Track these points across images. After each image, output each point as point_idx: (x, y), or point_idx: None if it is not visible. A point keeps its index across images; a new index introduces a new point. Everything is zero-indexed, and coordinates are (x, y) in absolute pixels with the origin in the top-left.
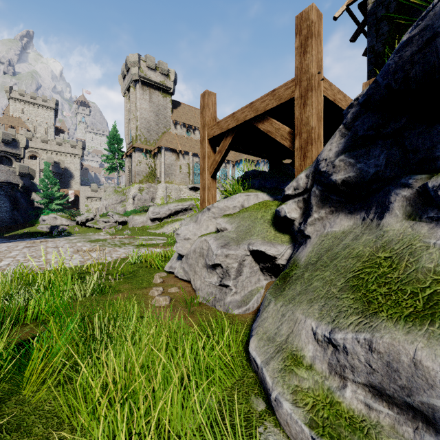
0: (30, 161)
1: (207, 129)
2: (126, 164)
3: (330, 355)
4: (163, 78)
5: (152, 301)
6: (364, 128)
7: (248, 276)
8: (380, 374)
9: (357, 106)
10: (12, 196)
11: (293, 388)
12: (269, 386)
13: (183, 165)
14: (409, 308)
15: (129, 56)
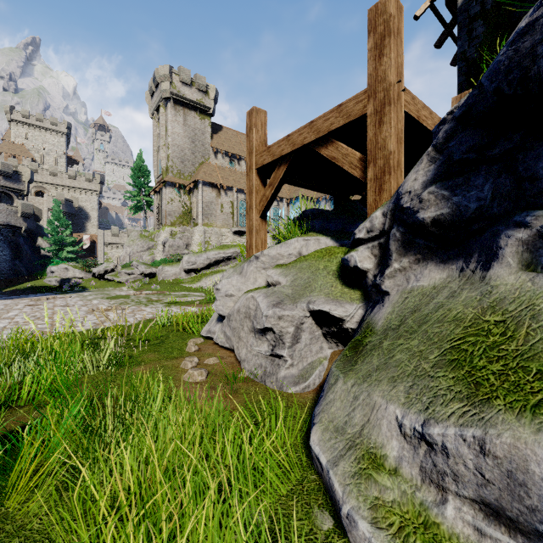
0: (36, 199)
1: (255, 156)
2: (155, 202)
3: (423, 456)
4: (201, 96)
5: (185, 376)
6: (461, 150)
7: (308, 344)
8: (497, 487)
9: (452, 121)
10: (12, 242)
11: (372, 502)
12: (339, 497)
13: (226, 203)
14: (536, 394)
15: (158, 68)
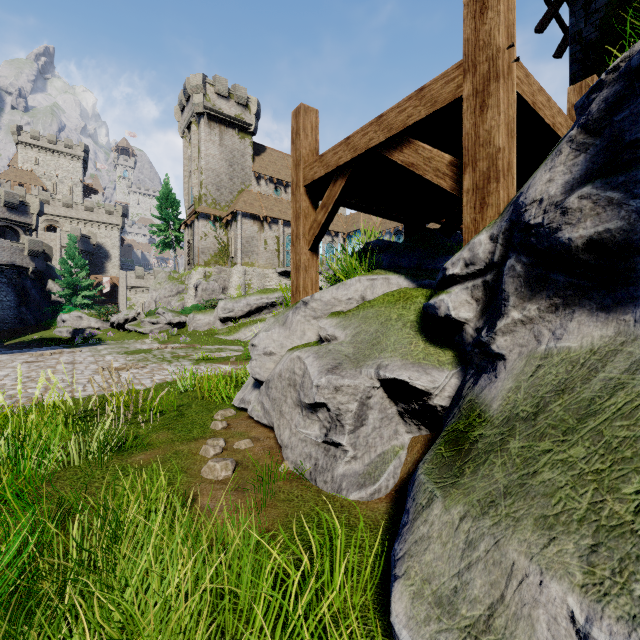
0: (47, 235)
1: (303, 169)
2: (186, 238)
3: None
4: (241, 110)
5: (203, 469)
6: None
7: (377, 427)
8: None
9: (617, 82)
10: (18, 285)
11: None
12: None
13: (270, 239)
14: None
15: (190, 78)
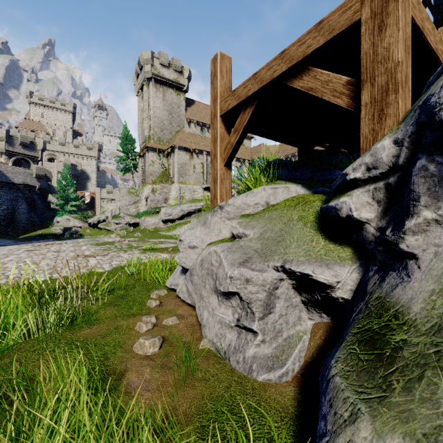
0: (48, 164)
1: (219, 103)
2: (140, 165)
3: None
4: (177, 75)
5: (135, 345)
6: None
7: (283, 314)
8: None
9: None
10: (29, 198)
11: None
12: None
13: (197, 164)
14: None
15: (142, 54)
